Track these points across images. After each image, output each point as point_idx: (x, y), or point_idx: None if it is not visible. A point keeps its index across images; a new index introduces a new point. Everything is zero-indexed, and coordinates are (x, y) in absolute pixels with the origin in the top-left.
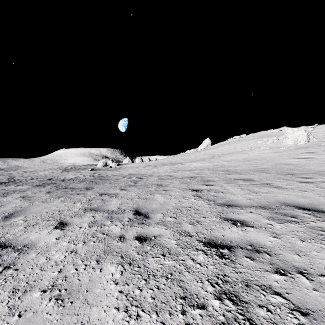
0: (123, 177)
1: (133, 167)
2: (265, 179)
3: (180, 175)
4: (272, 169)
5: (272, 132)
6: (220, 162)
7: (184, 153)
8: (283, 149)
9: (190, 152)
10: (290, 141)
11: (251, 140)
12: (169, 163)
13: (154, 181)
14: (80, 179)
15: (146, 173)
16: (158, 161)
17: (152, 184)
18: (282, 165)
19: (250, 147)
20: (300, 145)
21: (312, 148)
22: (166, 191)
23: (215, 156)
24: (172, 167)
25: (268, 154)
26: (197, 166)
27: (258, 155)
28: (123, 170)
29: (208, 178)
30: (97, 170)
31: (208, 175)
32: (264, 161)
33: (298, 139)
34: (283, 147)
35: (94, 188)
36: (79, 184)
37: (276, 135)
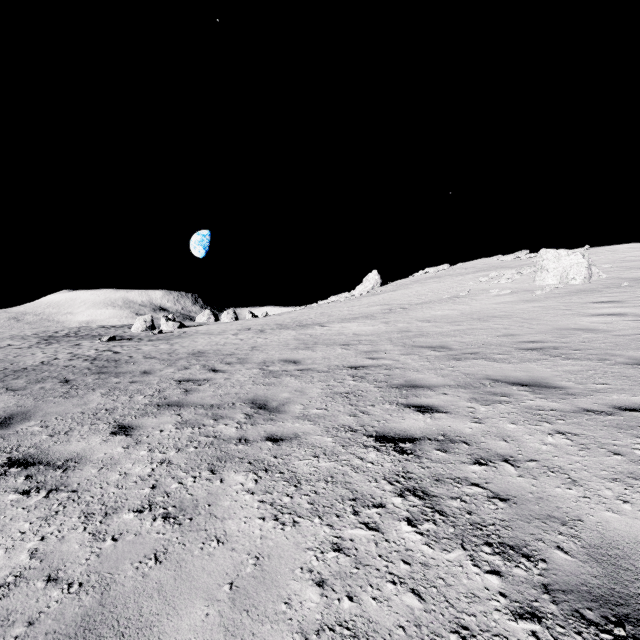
0: (167, 367)
1: (212, 334)
2: (595, 384)
3: (323, 362)
4: (568, 346)
5: (502, 260)
6: (413, 323)
7: (325, 301)
8: (542, 294)
9: (339, 299)
10: (551, 278)
11: (464, 276)
12: (293, 323)
13: (247, 384)
14: (45, 372)
15: (234, 353)
16: (270, 319)
17: (238, 396)
18: (577, 332)
19: (465, 289)
20: (576, 287)
21: (608, 292)
22: (277, 443)
23: (394, 309)
24: (302, 335)
25: (515, 305)
26: (359, 332)
27: (493, 306)
28: (185, 340)
29: (406, 374)
30: (125, 340)
31: (403, 364)
32: (519, 321)
33: (569, 274)
34: (541, 289)
35: (32, 417)
36: (9, 396)
37: (512, 266)
